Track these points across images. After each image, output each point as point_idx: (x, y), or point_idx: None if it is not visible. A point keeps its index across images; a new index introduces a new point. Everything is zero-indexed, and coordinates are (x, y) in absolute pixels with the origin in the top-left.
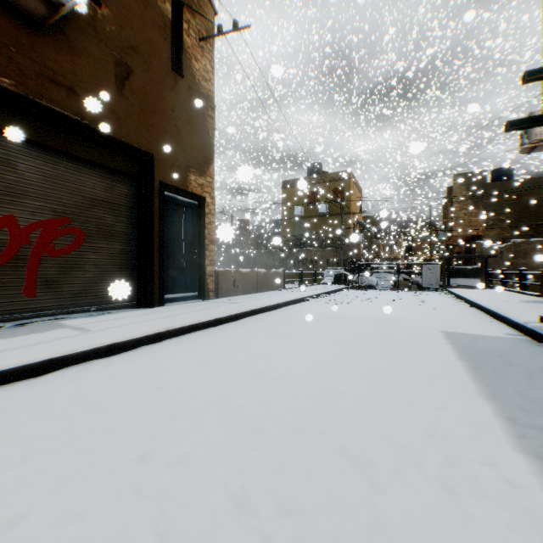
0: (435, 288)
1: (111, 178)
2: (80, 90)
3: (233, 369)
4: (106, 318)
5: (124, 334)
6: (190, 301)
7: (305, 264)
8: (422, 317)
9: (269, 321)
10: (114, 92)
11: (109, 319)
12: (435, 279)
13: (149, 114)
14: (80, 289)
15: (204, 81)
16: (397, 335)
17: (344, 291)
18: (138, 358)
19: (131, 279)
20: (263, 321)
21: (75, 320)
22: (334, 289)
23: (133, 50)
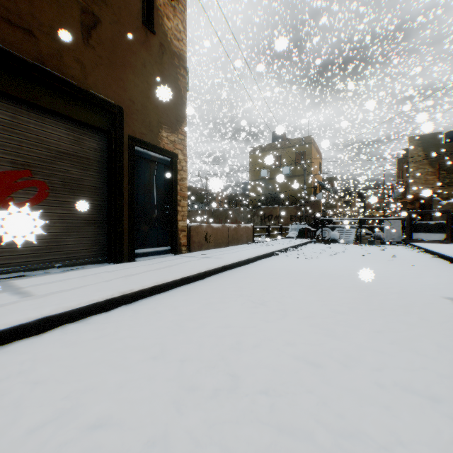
0: (398, 242)
1: (79, 131)
2: (39, 34)
3: (191, 369)
4: (65, 277)
5: (65, 303)
6: (162, 256)
7: (271, 220)
8: (407, 277)
9: (240, 279)
10: (80, 41)
11: (66, 278)
12: (396, 234)
13: (119, 67)
14: (43, 245)
15: (176, 40)
16: (397, 304)
17: (309, 245)
18: (74, 338)
19: (100, 234)
20: (234, 279)
21: (31, 279)
22: (300, 243)
23: (101, 0)
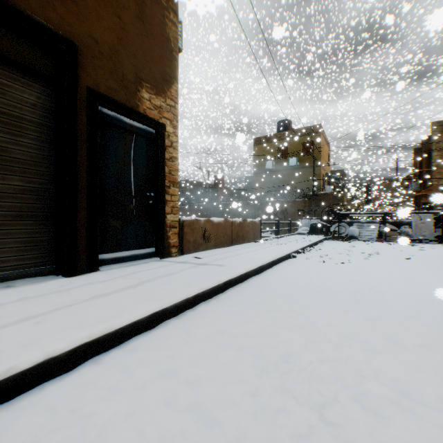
0: (432, 239)
1: (1, 73)
2: None
3: None
4: None
5: None
6: (141, 262)
7: (276, 214)
8: None
9: (254, 309)
10: None
11: None
12: (427, 230)
13: None
14: None
15: None
16: None
17: (325, 242)
18: None
19: (43, 233)
20: (243, 308)
21: None
22: (316, 241)
23: None
